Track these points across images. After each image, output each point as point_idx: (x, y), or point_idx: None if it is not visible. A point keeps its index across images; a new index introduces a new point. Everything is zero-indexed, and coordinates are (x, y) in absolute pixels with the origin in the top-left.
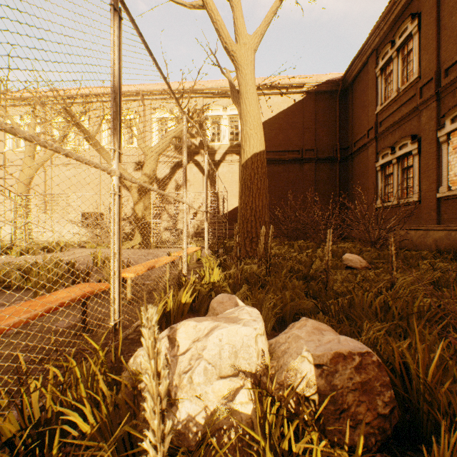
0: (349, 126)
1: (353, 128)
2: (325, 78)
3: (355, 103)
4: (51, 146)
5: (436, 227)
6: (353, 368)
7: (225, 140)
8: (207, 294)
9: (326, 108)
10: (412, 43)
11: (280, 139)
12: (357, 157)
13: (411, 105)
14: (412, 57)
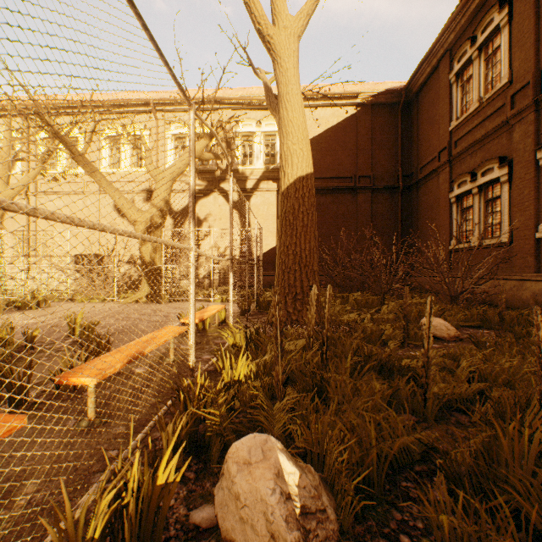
0: (414, 147)
1: (418, 150)
2: (384, 87)
3: (422, 119)
4: None
5: (535, 277)
6: None
7: (259, 163)
8: (222, 423)
9: (385, 124)
10: (499, 39)
11: (328, 163)
12: (424, 186)
13: (499, 118)
14: (499, 57)
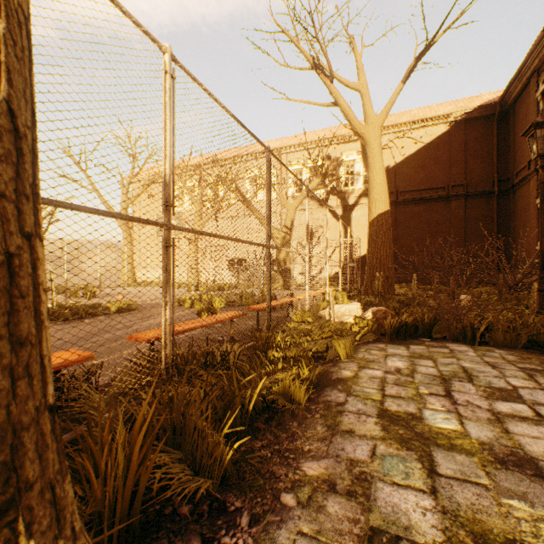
0: (510, 154)
1: (514, 156)
2: (477, 103)
3: (517, 128)
4: (298, 253)
5: None
6: (382, 313)
7: (359, 184)
8: None
9: (480, 135)
10: None
11: (420, 177)
12: (519, 190)
13: None
14: None
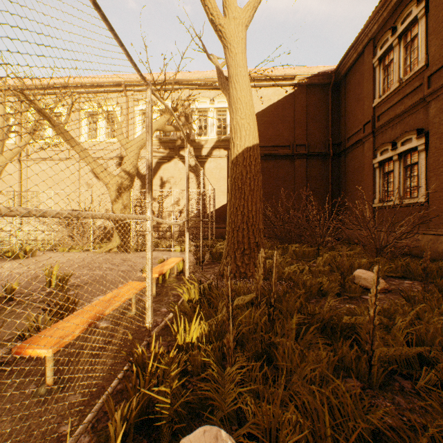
0: (342, 121)
1: (346, 123)
2: (317, 71)
3: (349, 97)
4: None
5: None
6: None
7: (212, 134)
8: (173, 404)
9: (318, 101)
10: (417, 29)
11: (270, 134)
12: (351, 153)
13: (417, 96)
14: (417, 44)
